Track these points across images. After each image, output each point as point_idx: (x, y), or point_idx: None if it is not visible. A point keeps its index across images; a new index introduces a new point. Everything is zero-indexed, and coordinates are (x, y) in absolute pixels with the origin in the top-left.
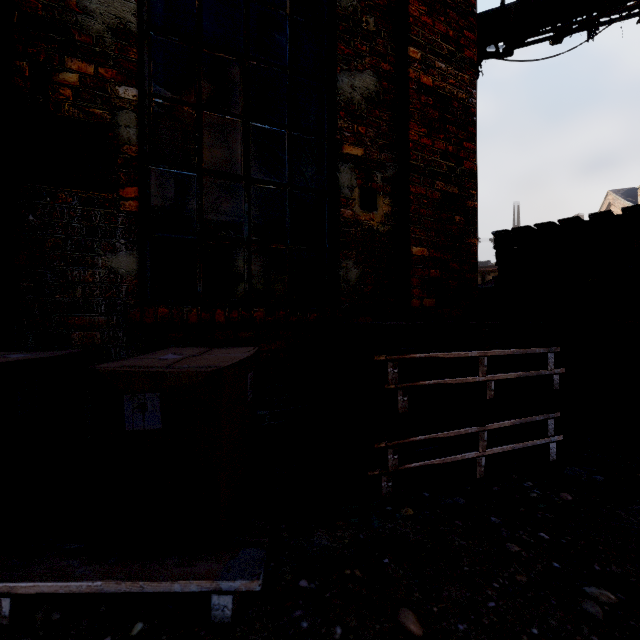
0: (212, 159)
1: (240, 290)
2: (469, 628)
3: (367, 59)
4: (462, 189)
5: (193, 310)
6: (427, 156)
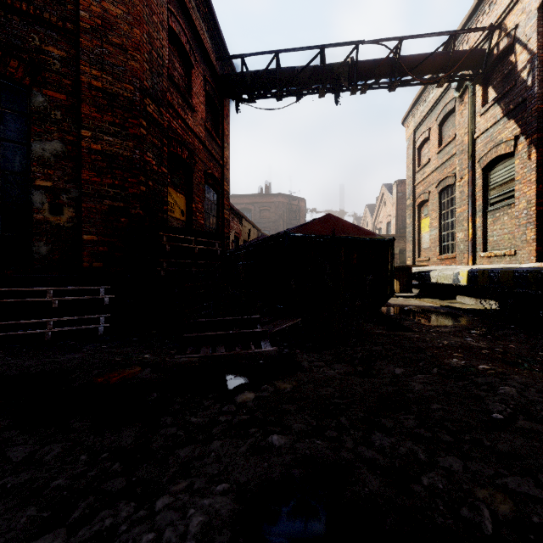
0: None
1: None
2: None
3: (55, 134)
4: (127, 204)
5: None
6: (97, 187)
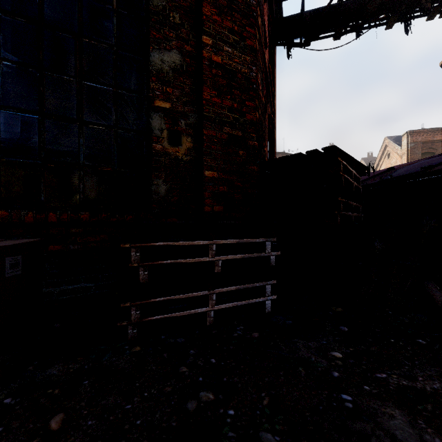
0: (51, 106)
1: (75, 199)
2: (95, 423)
3: (174, 42)
4: (245, 133)
5: (29, 213)
6: (217, 110)
